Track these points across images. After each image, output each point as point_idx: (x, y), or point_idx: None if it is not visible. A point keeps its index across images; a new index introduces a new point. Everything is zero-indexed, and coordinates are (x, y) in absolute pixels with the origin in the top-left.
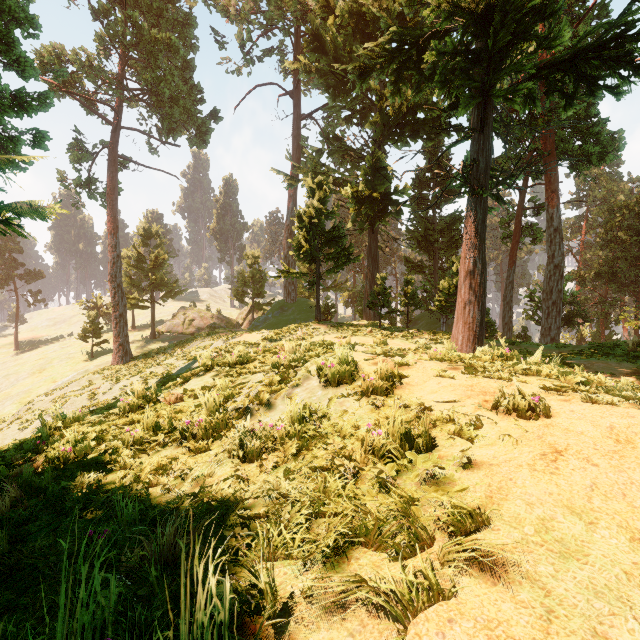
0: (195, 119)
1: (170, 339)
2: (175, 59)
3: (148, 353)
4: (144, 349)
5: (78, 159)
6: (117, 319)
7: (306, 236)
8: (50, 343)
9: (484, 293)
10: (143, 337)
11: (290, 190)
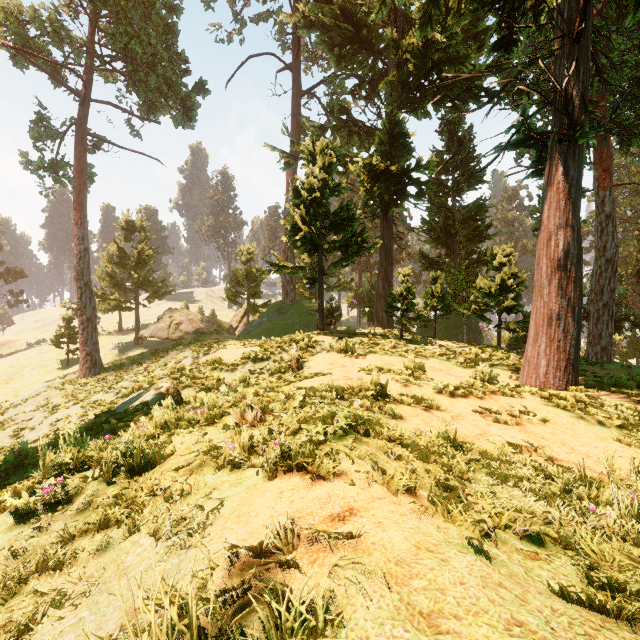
0: (177, 91)
1: (155, 345)
2: (150, 14)
3: (123, 363)
4: (124, 357)
5: (40, 137)
6: (84, 324)
7: (304, 215)
8: (31, 347)
9: (581, 293)
10: (127, 342)
11: (289, 176)
